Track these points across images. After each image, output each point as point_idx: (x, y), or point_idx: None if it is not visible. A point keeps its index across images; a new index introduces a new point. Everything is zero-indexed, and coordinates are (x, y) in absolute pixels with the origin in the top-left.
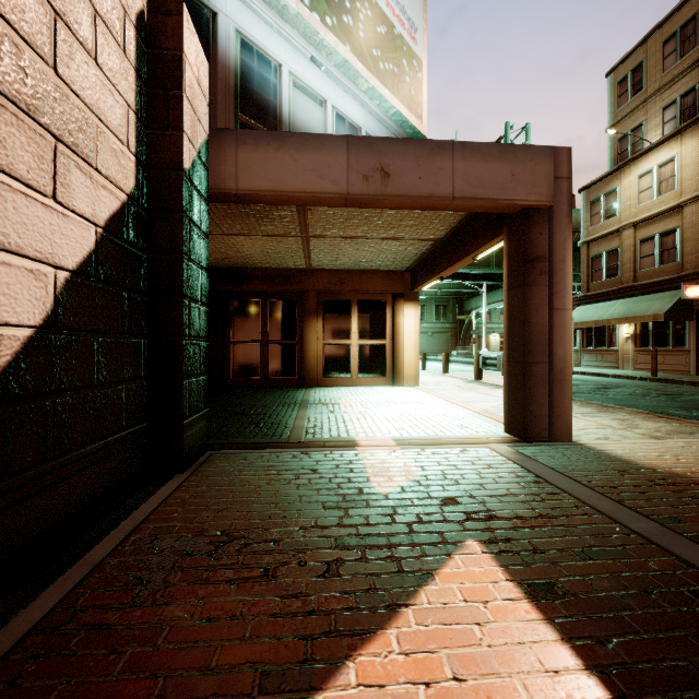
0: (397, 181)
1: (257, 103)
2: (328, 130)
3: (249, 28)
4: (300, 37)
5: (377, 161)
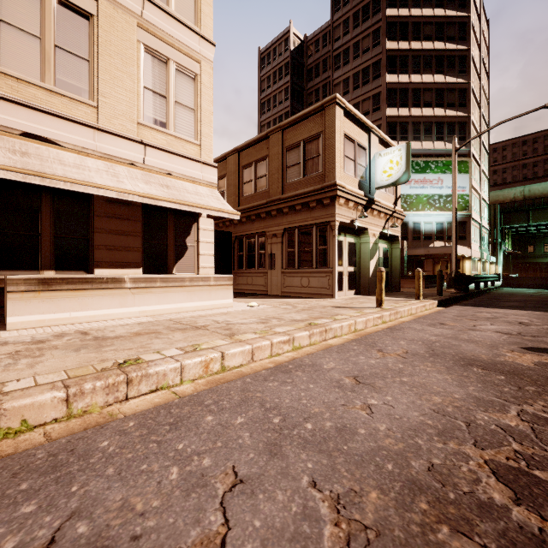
0: (430, 252)
1: (416, 231)
2: (433, 227)
3: (414, 220)
4: (425, 214)
5: (427, 250)
